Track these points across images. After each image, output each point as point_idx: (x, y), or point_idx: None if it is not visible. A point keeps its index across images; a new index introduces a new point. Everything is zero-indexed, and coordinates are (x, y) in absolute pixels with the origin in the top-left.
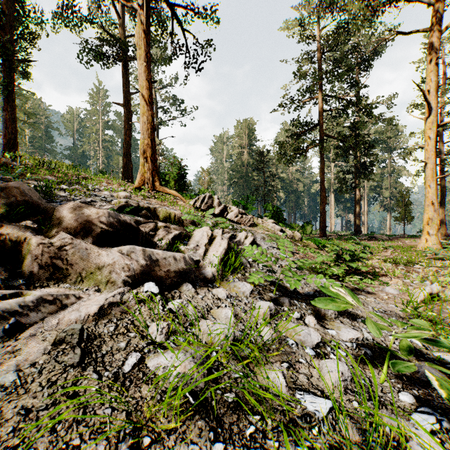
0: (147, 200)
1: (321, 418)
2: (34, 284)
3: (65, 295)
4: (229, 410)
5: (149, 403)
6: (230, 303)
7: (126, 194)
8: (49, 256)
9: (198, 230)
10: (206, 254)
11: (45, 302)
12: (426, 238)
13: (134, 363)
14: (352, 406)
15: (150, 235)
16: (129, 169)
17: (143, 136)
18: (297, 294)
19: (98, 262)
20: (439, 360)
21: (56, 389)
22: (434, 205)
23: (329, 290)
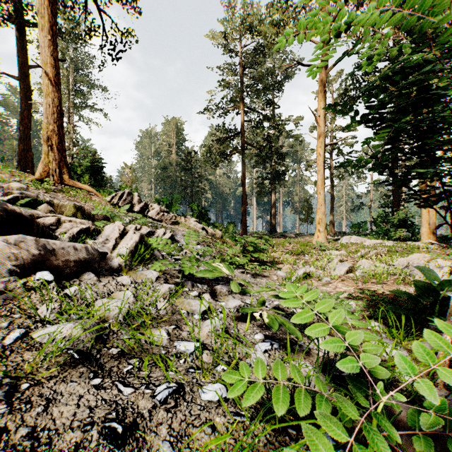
0: (51, 194)
1: (189, 353)
2: None
3: None
4: (112, 359)
5: (31, 363)
6: (133, 287)
7: (21, 185)
8: None
9: (110, 225)
10: (116, 247)
11: None
12: (318, 234)
13: (18, 337)
14: (217, 345)
15: (50, 230)
16: (28, 157)
17: (47, 120)
18: (202, 279)
19: None
20: (293, 314)
21: None
22: (323, 208)
23: (210, 265)
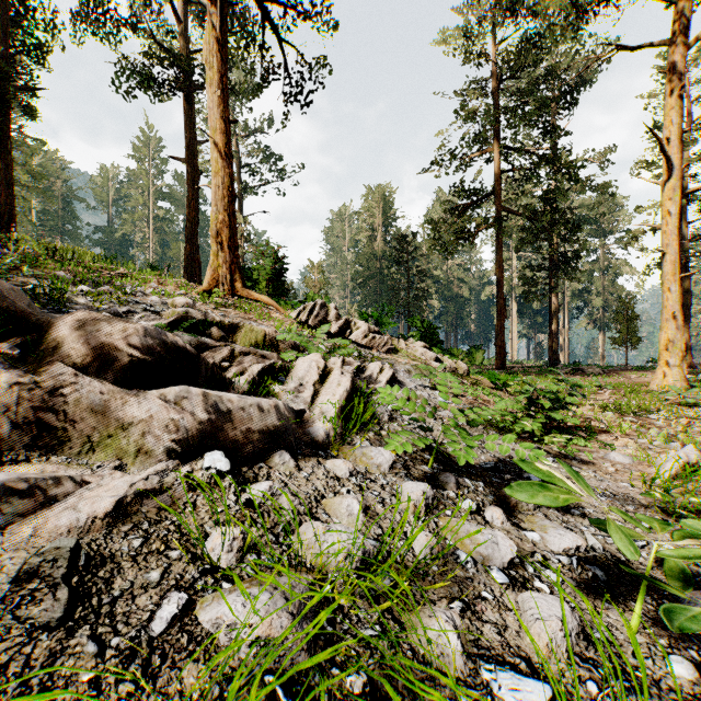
0: (221, 311)
1: None
2: (1, 457)
3: (56, 479)
4: None
5: None
6: (356, 485)
7: (186, 300)
8: (33, 406)
9: (303, 360)
10: (315, 399)
11: (15, 493)
12: (664, 370)
13: (173, 616)
14: (587, 692)
15: (222, 368)
16: (194, 261)
17: (216, 208)
18: (469, 467)
19: (121, 416)
20: None
21: (5, 682)
22: (677, 319)
23: (534, 468)
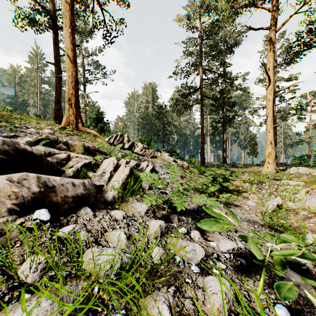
0: (69, 137)
1: None
2: None
3: None
4: None
5: None
6: (125, 223)
7: (49, 131)
8: None
9: (106, 160)
10: (111, 179)
11: None
12: (267, 165)
13: None
14: None
15: (62, 164)
16: (59, 114)
17: (68, 87)
18: (185, 211)
19: None
20: (295, 262)
21: None
22: (272, 144)
23: (212, 212)
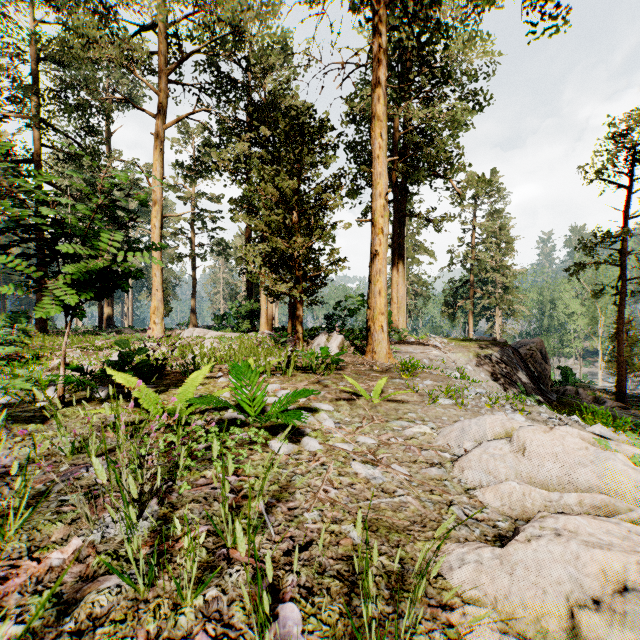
0: None
1: None
2: None
3: None
4: None
5: None
6: None
7: None
8: None
9: None
10: None
11: None
12: (153, 327)
13: None
14: None
15: None
16: None
17: None
18: None
19: None
20: None
21: None
22: (160, 294)
23: None
